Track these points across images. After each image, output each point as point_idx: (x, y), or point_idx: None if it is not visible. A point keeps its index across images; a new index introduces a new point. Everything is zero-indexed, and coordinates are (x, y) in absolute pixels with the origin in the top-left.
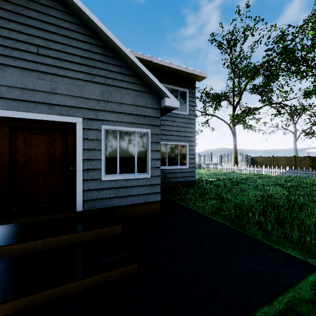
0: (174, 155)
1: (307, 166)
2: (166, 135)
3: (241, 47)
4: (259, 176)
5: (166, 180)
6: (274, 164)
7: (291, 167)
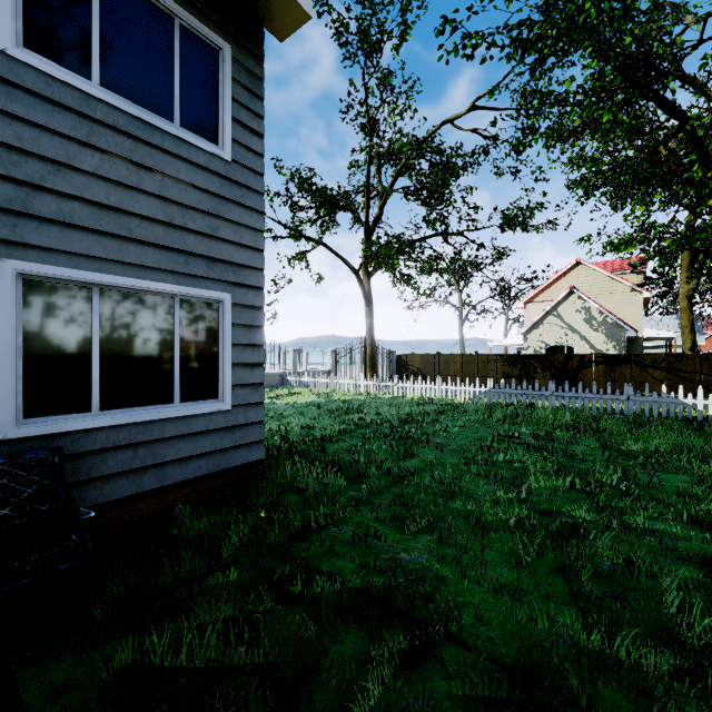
0: (148, 350)
1: (499, 374)
2: (89, 232)
3: (397, 47)
4: (435, 404)
5: (89, 494)
6: (441, 370)
7: (471, 377)
